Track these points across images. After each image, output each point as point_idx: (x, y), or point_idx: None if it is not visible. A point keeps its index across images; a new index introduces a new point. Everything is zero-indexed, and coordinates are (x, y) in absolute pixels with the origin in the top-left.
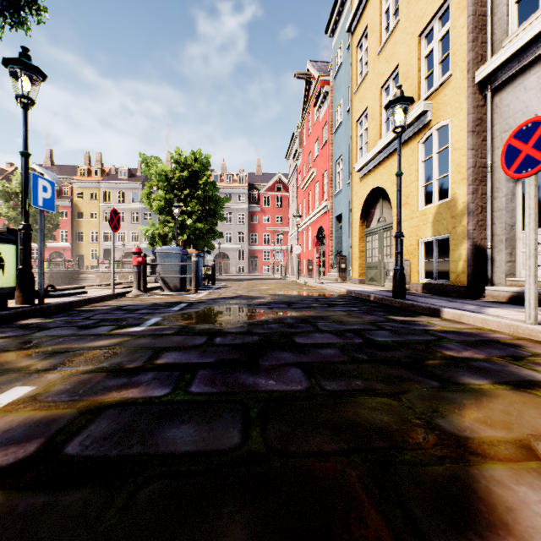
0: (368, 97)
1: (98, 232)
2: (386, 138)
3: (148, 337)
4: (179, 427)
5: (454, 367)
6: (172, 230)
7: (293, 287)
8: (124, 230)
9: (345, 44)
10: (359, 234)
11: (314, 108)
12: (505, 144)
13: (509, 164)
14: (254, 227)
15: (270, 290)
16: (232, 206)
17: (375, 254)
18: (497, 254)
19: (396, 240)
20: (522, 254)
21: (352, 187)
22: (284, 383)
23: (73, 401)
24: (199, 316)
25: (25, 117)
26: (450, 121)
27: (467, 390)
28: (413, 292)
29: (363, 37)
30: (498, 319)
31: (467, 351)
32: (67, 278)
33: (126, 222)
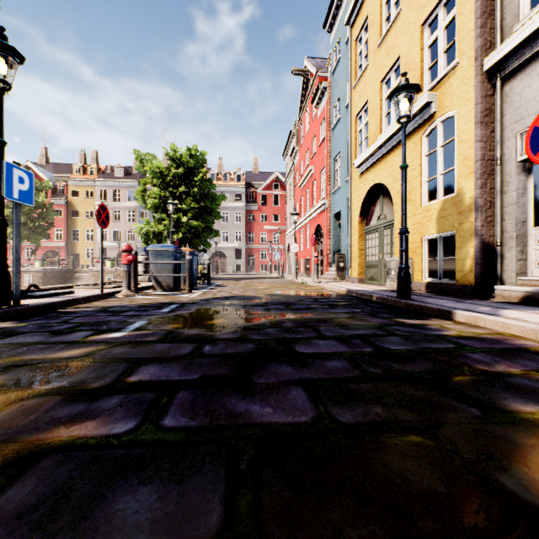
0: (367, 91)
1: (94, 231)
2: (387, 132)
3: (126, 345)
4: (136, 491)
5: (490, 386)
6: (166, 228)
7: (291, 287)
8: (120, 228)
9: (343, 38)
10: (359, 232)
11: (311, 105)
12: (531, 127)
13: (535, 149)
14: (251, 226)
15: (267, 289)
16: (229, 205)
17: (375, 253)
18: (507, 252)
19: (401, 237)
20: (535, 251)
21: (351, 184)
22: (284, 411)
23: (2, 444)
24: (189, 319)
25: (0, 102)
26: (456, 112)
27: (520, 422)
28: (417, 292)
29: (363, 30)
30: (521, 323)
31: (498, 363)
32: (61, 277)
33: (122, 221)
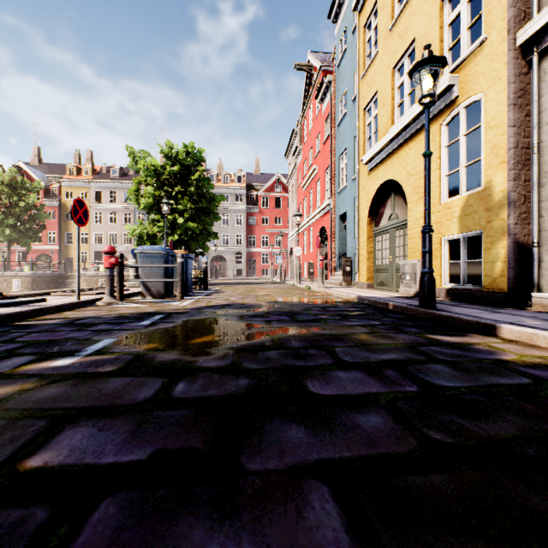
0: (377, 80)
1: (88, 234)
2: (401, 122)
3: (66, 382)
4: None
5: None
6: (161, 229)
7: (294, 293)
8: (116, 231)
9: (350, 28)
10: (367, 233)
11: (315, 101)
12: None
13: None
14: (252, 229)
15: (269, 296)
16: (230, 207)
17: (386, 256)
18: (546, 254)
19: (424, 236)
20: None
21: (358, 182)
22: None
23: None
24: (171, 336)
25: None
26: (483, 95)
27: None
28: (437, 299)
29: (372, 15)
30: None
31: None
32: (52, 282)
33: (118, 223)
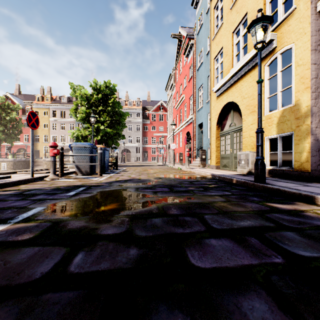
0: (222, 41)
1: (48, 136)
2: (238, 65)
3: None
4: None
5: None
6: (90, 133)
7: (171, 171)
8: (65, 135)
9: (205, 10)
10: (216, 135)
11: (183, 56)
12: None
13: None
14: (145, 133)
15: (155, 174)
16: (132, 120)
17: (228, 149)
18: None
19: (258, 135)
20: None
21: (210, 103)
22: None
23: None
24: (85, 204)
25: None
26: (293, 44)
27: None
28: None
29: (219, 1)
30: None
31: None
32: (25, 165)
33: (66, 130)
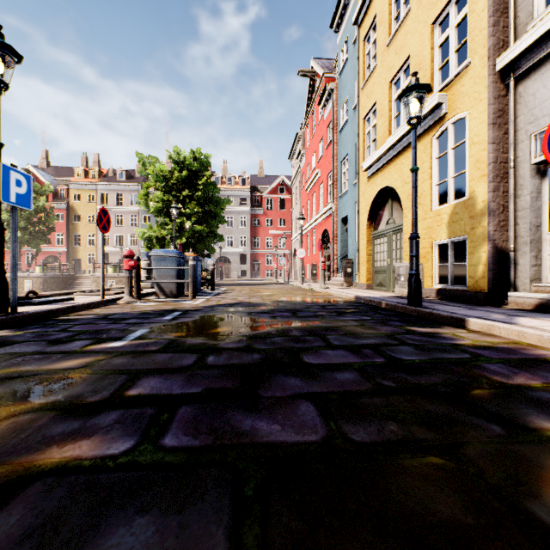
0: (376, 92)
1: (95, 236)
2: (397, 134)
3: (127, 356)
4: (132, 522)
5: (511, 400)
6: (170, 233)
7: (297, 293)
8: (122, 233)
9: (351, 38)
10: (367, 237)
11: (318, 107)
12: (549, 128)
13: None
14: (256, 231)
15: (273, 296)
16: (234, 209)
17: (384, 258)
18: (521, 258)
19: (411, 242)
20: (549, 257)
21: (358, 187)
22: (293, 429)
23: None
24: (193, 327)
25: None
26: (467, 113)
27: (547, 442)
28: (427, 299)
29: (371, 29)
30: (539, 331)
31: (517, 374)
32: (62, 283)
33: (124, 225)
